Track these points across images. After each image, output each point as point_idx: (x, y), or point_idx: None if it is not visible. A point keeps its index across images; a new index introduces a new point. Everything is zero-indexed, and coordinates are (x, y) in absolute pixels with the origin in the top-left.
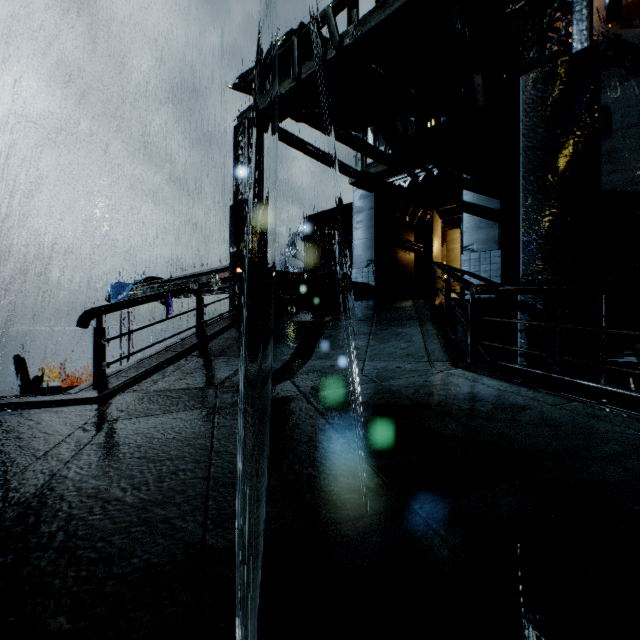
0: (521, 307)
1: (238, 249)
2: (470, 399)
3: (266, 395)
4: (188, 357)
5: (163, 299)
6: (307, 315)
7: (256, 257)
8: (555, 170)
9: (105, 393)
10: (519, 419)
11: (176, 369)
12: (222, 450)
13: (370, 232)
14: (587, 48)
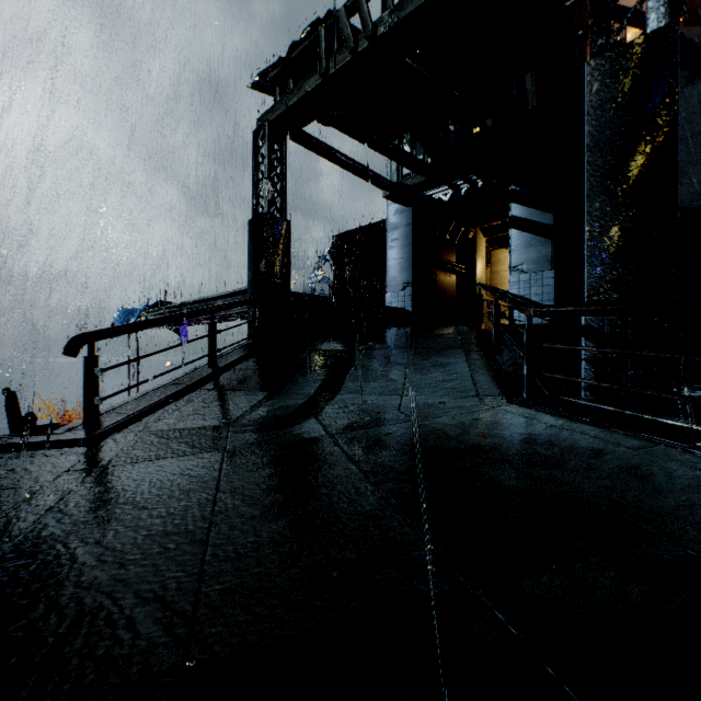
0: (586, 332)
1: (258, 269)
2: (531, 441)
3: (286, 436)
4: (198, 391)
5: (175, 326)
6: (336, 343)
7: (278, 278)
8: (627, 171)
9: (96, 433)
10: (596, 467)
11: (183, 405)
12: (227, 507)
13: (406, 251)
14: (665, 26)
